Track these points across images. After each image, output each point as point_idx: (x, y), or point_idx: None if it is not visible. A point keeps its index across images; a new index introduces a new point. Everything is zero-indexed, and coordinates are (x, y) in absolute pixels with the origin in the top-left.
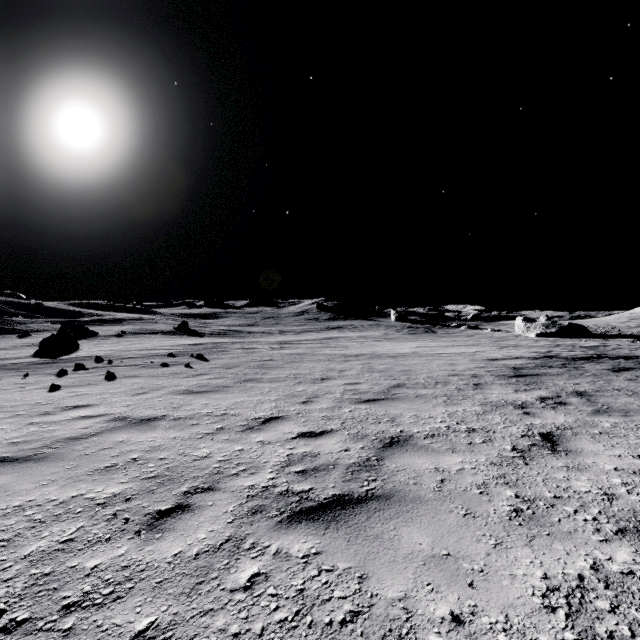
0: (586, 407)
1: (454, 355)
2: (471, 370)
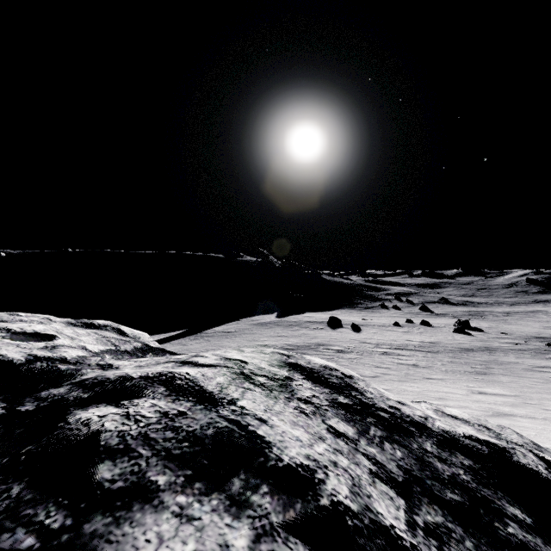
0: None
1: None
2: None
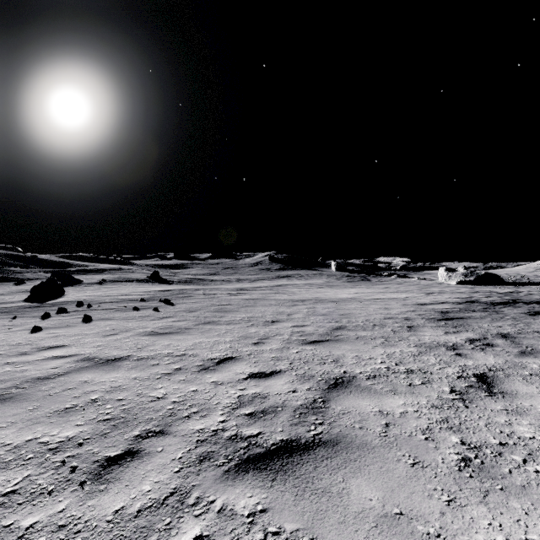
0: (512, 348)
1: (388, 300)
2: (404, 314)
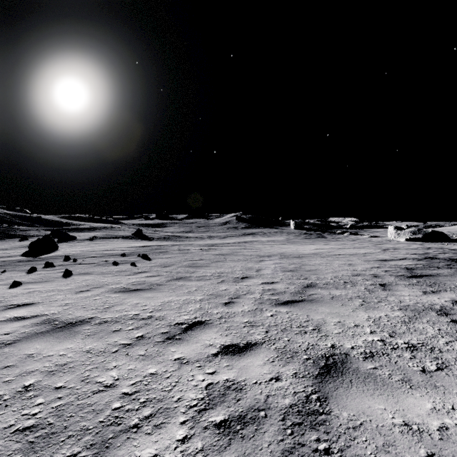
0: None
1: (349, 256)
2: (370, 270)
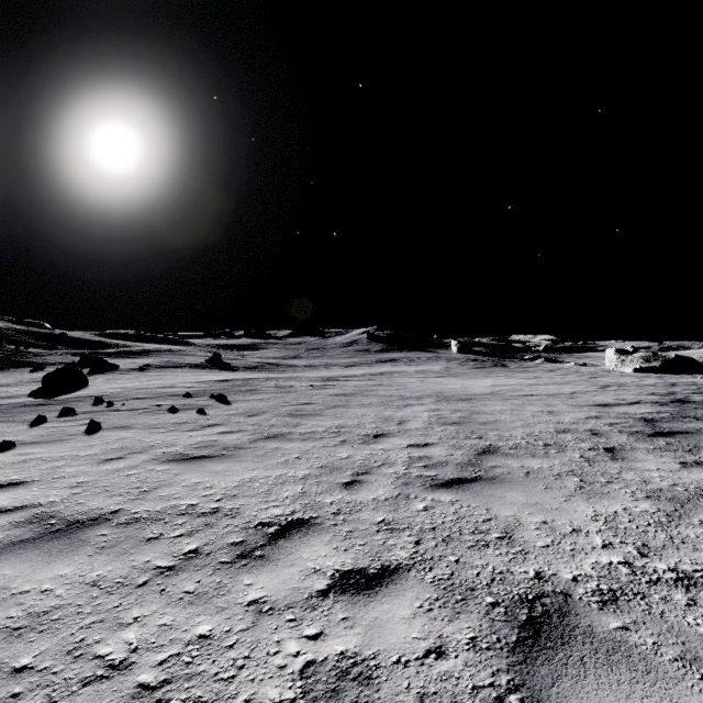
0: None
1: (547, 398)
2: (584, 422)
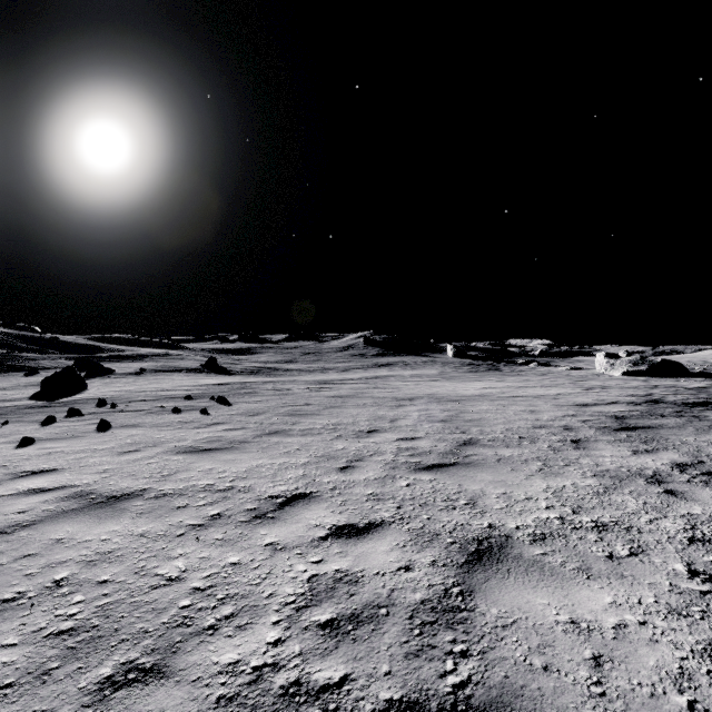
0: None
1: (532, 399)
2: (560, 420)
